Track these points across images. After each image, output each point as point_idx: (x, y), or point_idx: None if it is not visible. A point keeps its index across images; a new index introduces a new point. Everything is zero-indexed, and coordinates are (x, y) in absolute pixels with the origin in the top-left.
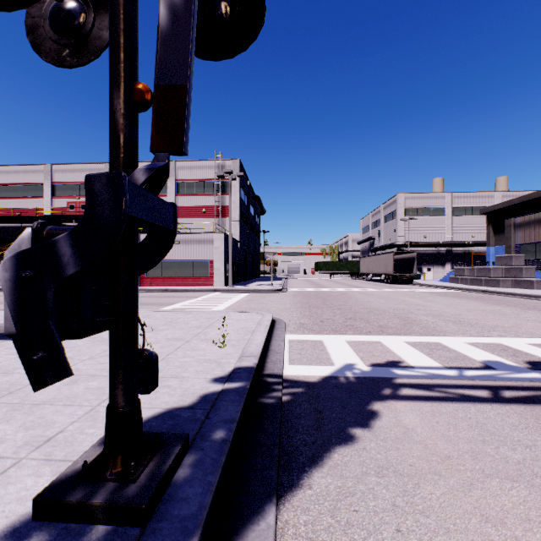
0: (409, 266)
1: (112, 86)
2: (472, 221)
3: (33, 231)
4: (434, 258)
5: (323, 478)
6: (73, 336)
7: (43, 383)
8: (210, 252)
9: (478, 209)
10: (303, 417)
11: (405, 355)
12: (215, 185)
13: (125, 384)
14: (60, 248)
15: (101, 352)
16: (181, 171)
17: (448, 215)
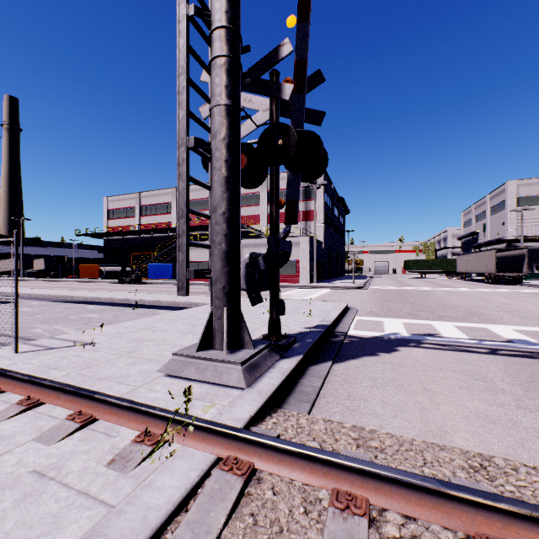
0: (517, 264)
1: (271, 202)
2: None
3: (250, 256)
4: None
5: (355, 362)
6: (262, 290)
7: (255, 304)
8: (297, 253)
9: None
10: (353, 347)
11: (444, 332)
12: (301, 192)
13: (276, 309)
14: (259, 261)
15: None
16: None
17: None
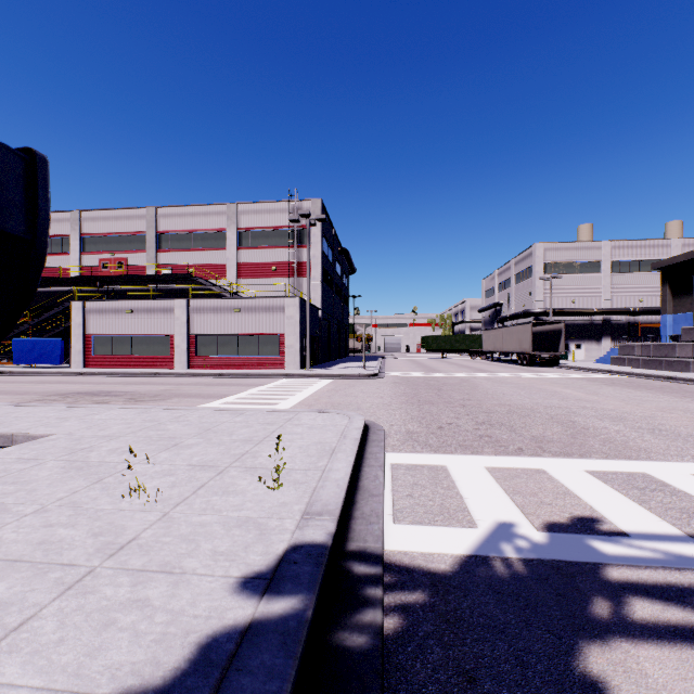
0: (553, 342)
1: None
2: (639, 279)
3: None
4: (586, 330)
5: None
6: None
7: None
8: (280, 323)
9: (648, 263)
10: None
11: (599, 503)
12: (288, 234)
13: None
14: None
15: (67, 494)
16: (244, 216)
17: (605, 271)
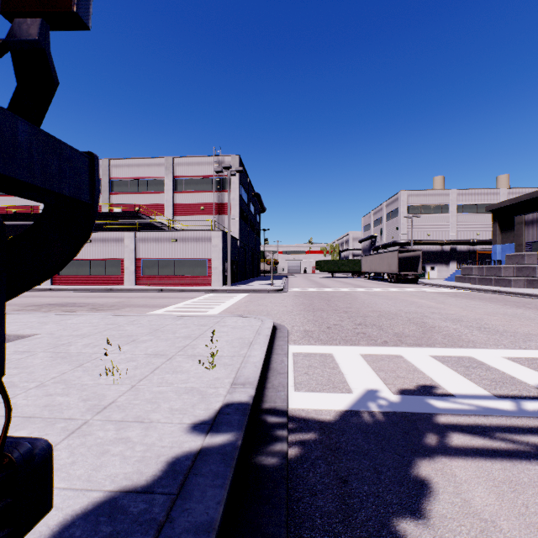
0: (414, 265)
1: None
2: (476, 218)
3: None
4: (438, 256)
5: None
6: None
7: None
8: (208, 250)
9: (483, 206)
10: (320, 492)
11: (437, 376)
12: (213, 182)
13: None
14: None
15: (58, 375)
16: (179, 167)
17: (452, 212)
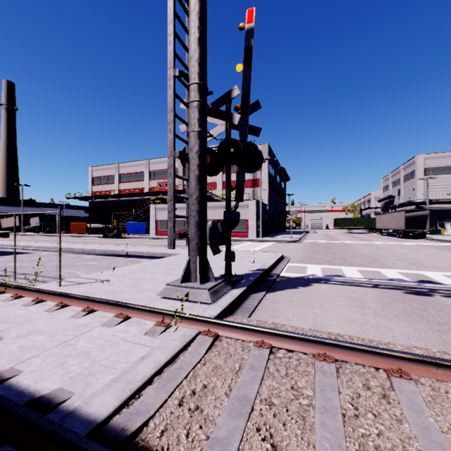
0: (422, 223)
1: (226, 187)
2: None
3: (212, 222)
4: None
5: (281, 292)
6: (220, 245)
7: (215, 254)
8: (246, 213)
9: None
10: (282, 283)
11: (348, 273)
12: None
13: (229, 257)
14: (218, 226)
15: None
16: None
17: None
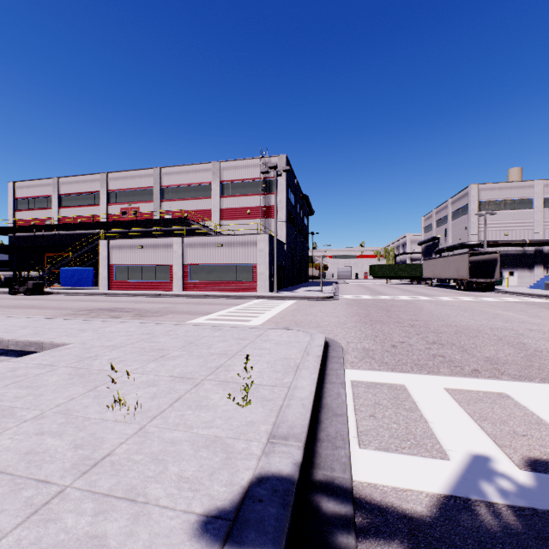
0: (488, 270)
1: None
2: None
3: None
4: (519, 259)
5: None
6: None
7: None
8: (253, 255)
9: None
10: None
11: None
12: (260, 184)
13: None
14: None
15: (64, 401)
16: (225, 171)
17: (537, 207)
